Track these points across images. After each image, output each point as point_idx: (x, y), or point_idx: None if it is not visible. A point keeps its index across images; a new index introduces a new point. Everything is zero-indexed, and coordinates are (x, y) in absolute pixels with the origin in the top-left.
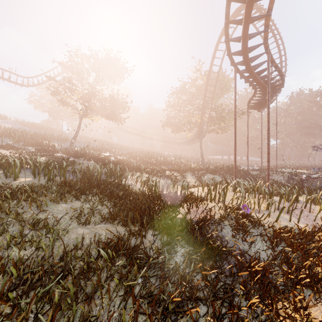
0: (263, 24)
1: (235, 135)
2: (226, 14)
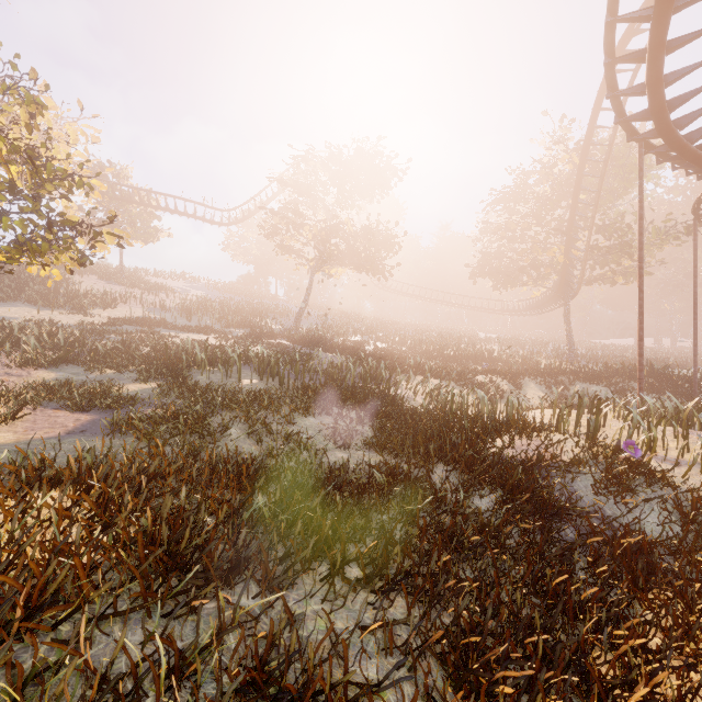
0: None
1: (640, 296)
2: (606, 47)
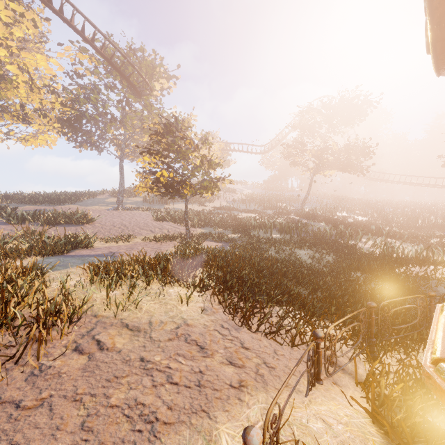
0: None
1: None
2: None
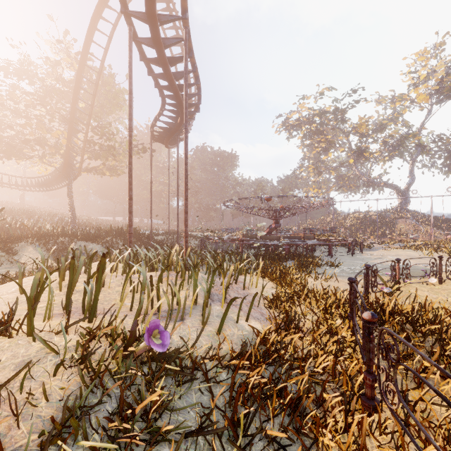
0: (172, 28)
1: (130, 160)
2: None
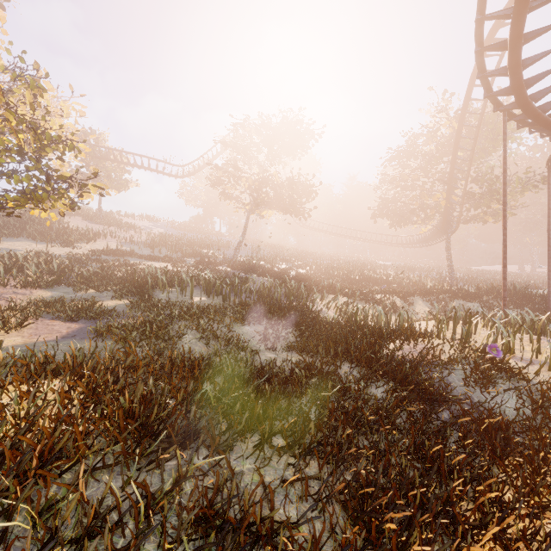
0: None
1: (503, 232)
2: (476, 38)
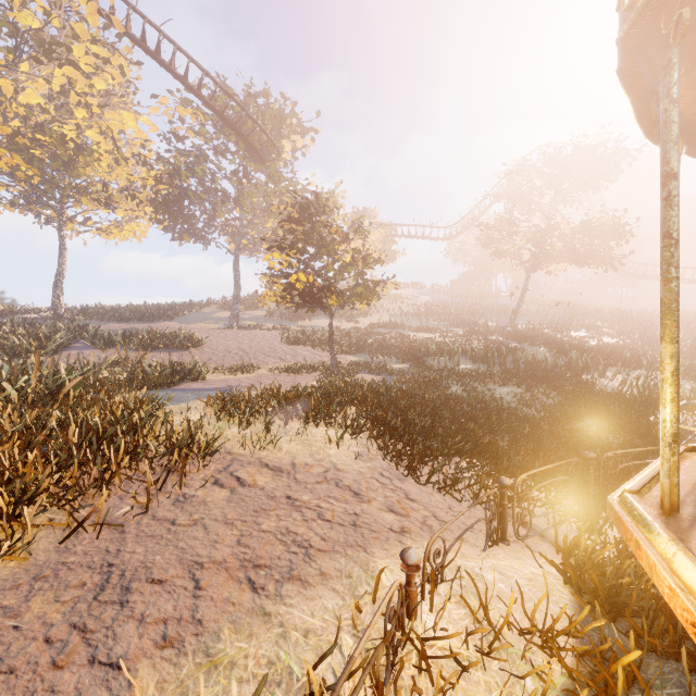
0: None
1: None
2: None
